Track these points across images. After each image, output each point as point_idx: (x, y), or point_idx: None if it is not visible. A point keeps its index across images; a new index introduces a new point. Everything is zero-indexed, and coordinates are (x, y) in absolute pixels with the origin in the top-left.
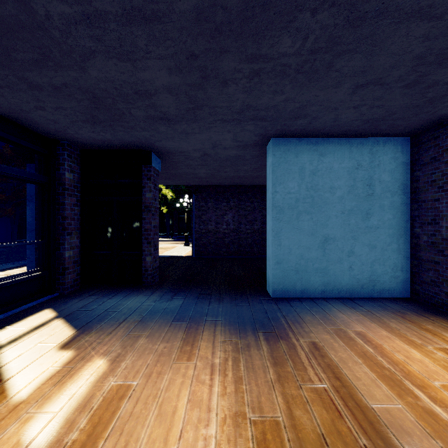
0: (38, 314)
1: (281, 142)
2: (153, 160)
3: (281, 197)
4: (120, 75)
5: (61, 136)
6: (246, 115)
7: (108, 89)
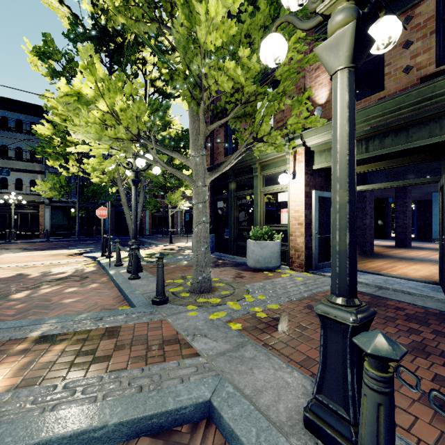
0: None
1: (436, 194)
2: (389, 200)
3: (436, 211)
4: (381, 194)
5: None
6: (415, 193)
7: (378, 195)
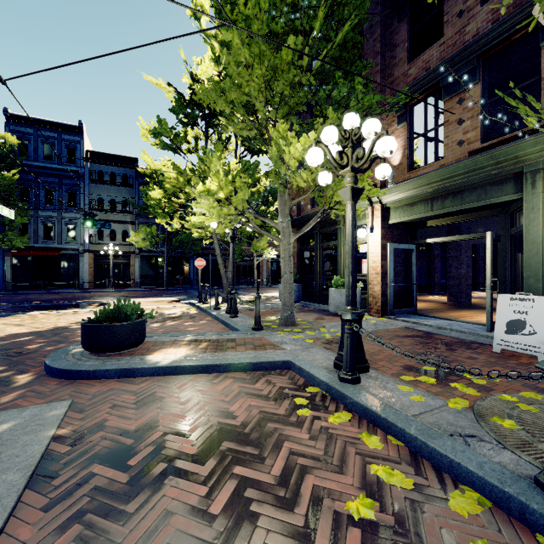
0: (476, 292)
1: None
2: None
3: None
4: None
5: (480, 243)
6: None
7: None
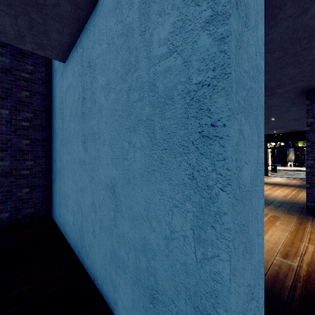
0: None
1: None
2: None
3: None
4: None
5: None
6: None
7: None
